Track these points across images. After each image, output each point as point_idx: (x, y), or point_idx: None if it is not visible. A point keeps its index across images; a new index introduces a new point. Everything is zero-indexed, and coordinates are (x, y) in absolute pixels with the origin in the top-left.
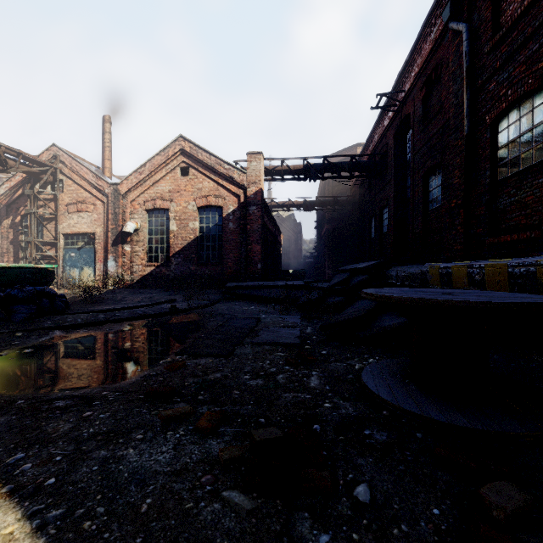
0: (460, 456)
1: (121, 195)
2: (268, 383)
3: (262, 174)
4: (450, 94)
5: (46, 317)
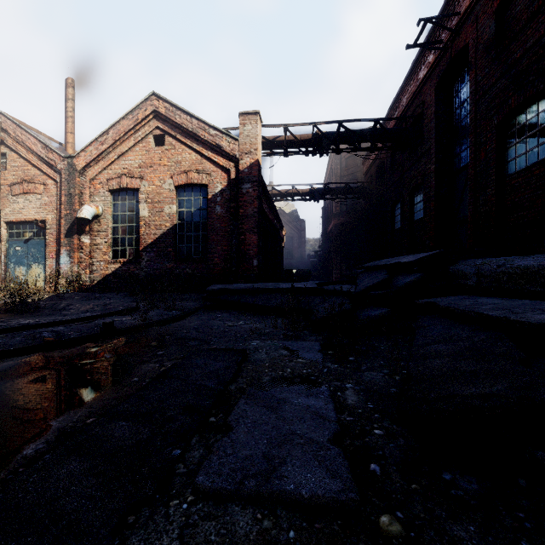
0: None
1: (78, 171)
2: None
3: (259, 142)
4: None
5: None
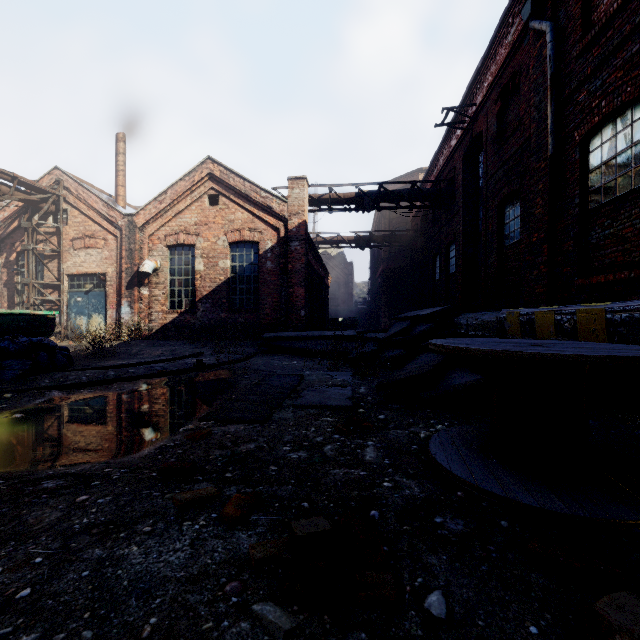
0: (559, 553)
1: (138, 228)
2: (313, 457)
3: (306, 203)
4: (530, 107)
5: (43, 375)
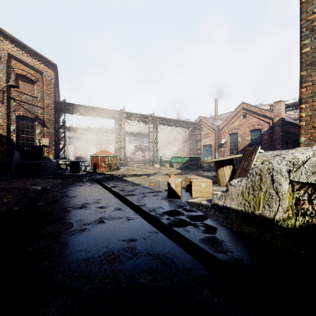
0: None
1: (220, 130)
2: None
3: (283, 110)
4: None
5: (199, 169)
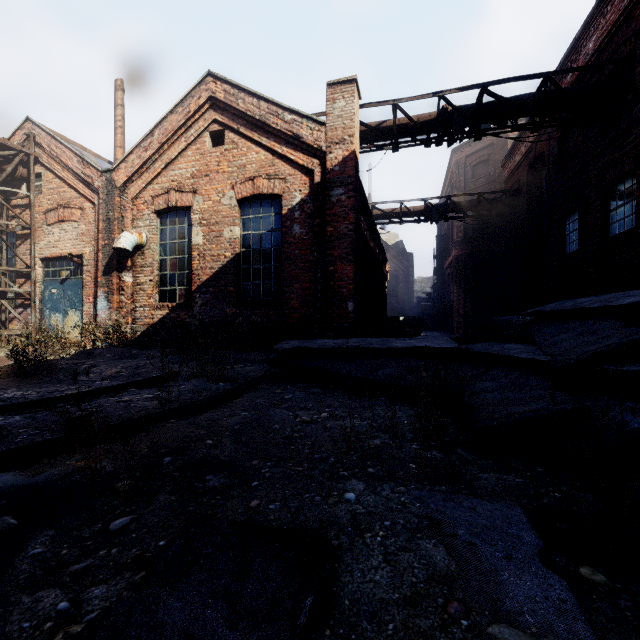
0: None
1: (117, 189)
2: None
3: (356, 126)
4: None
5: None
